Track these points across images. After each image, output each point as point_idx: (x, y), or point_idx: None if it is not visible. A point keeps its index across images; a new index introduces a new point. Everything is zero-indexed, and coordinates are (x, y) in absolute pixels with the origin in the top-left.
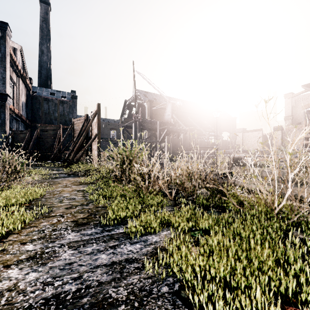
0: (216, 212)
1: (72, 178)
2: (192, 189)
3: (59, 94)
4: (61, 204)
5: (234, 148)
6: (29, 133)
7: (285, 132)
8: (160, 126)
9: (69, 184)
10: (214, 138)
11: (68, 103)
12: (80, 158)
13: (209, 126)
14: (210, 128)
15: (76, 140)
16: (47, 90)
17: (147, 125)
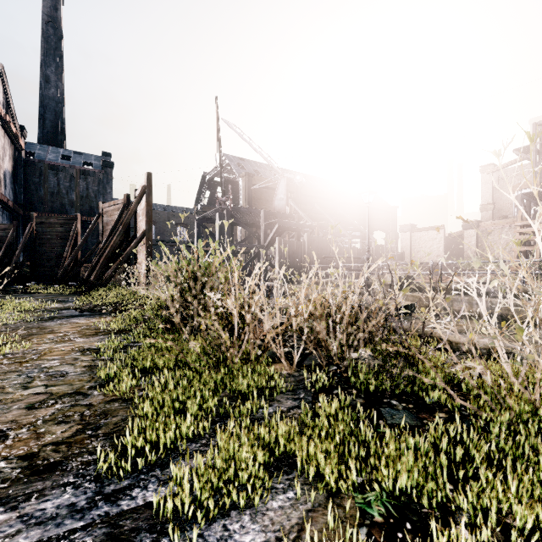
0: (404, 412)
1: (85, 319)
2: (336, 346)
3: (80, 158)
4: (24, 391)
5: (396, 260)
6: (15, 229)
7: (482, 232)
8: (265, 219)
9: (73, 333)
10: (360, 241)
11: (95, 176)
12: (112, 277)
13: (353, 221)
14: (354, 223)
15: (106, 242)
16: (55, 151)
17: (243, 217)
